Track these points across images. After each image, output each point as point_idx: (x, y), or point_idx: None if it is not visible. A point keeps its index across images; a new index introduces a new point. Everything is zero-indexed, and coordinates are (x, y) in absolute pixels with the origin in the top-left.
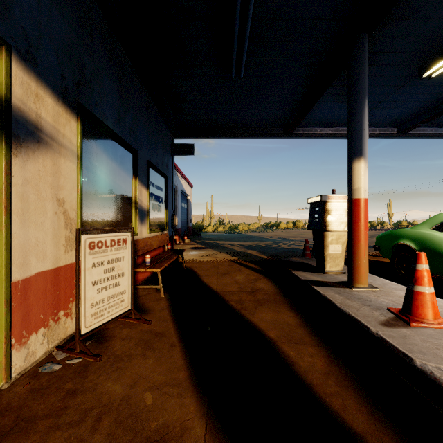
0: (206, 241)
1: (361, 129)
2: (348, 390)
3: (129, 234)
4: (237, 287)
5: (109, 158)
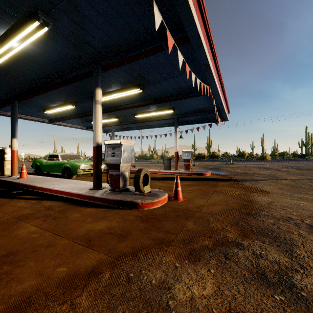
0: None
1: (15, 129)
2: None
3: None
4: None
5: None
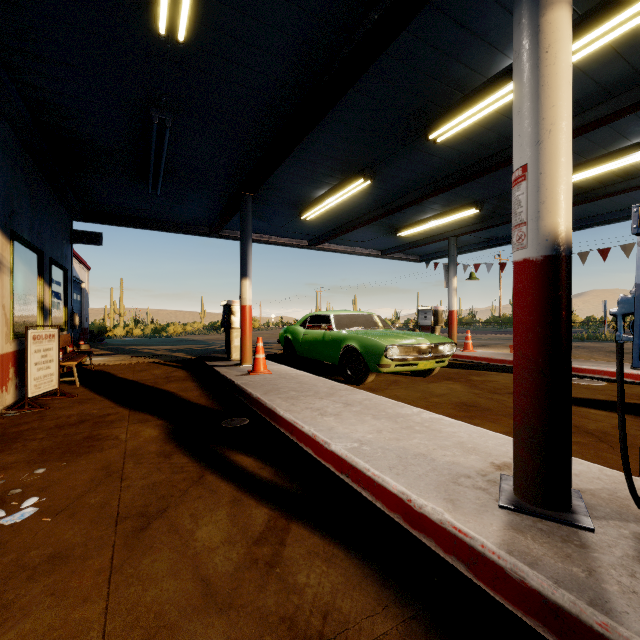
0: (115, 347)
1: (246, 258)
2: (204, 397)
3: (56, 331)
4: (153, 377)
5: (23, 264)
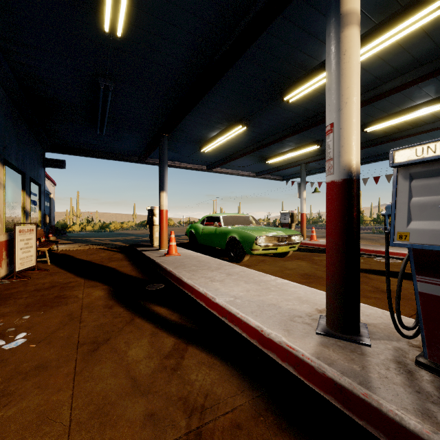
0: (74, 238)
1: (164, 178)
2: (135, 271)
3: (35, 227)
4: (100, 258)
5: (11, 182)
